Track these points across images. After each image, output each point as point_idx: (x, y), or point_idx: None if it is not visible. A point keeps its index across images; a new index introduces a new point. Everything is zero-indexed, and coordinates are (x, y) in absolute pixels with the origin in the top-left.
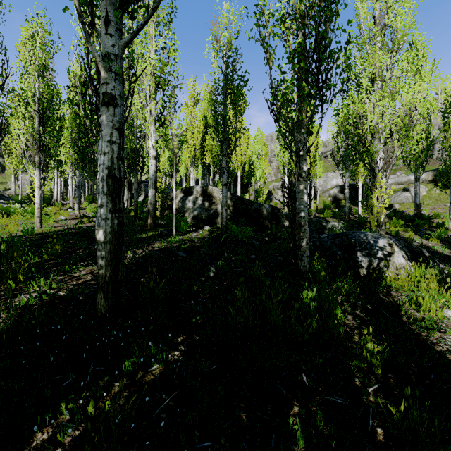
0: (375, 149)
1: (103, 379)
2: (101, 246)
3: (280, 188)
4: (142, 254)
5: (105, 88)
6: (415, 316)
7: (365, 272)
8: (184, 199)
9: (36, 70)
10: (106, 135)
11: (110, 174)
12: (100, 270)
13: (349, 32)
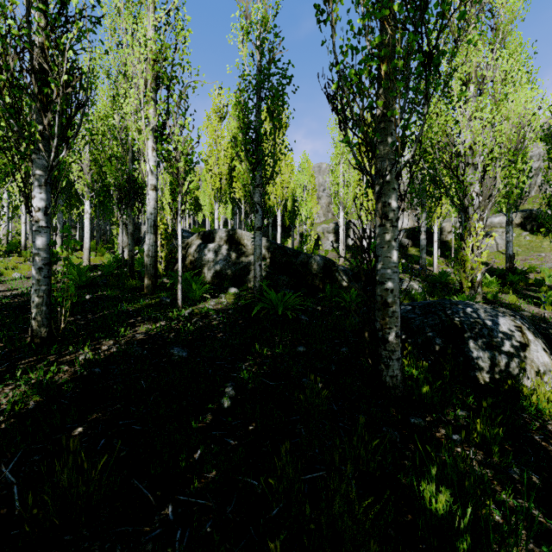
0: (469, 180)
1: None
2: None
3: (330, 231)
4: (111, 350)
5: None
6: None
7: (487, 378)
8: (202, 247)
9: None
10: None
11: None
12: None
13: None
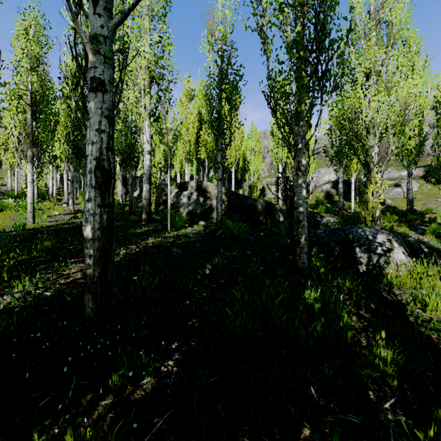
0: (370, 144)
1: (86, 397)
2: (89, 244)
3: (273, 184)
4: (136, 250)
5: (93, 72)
6: (422, 316)
7: (364, 268)
8: (179, 194)
9: (29, 62)
10: (94, 123)
11: (99, 165)
12: (88, 270)
13: (350, 20)
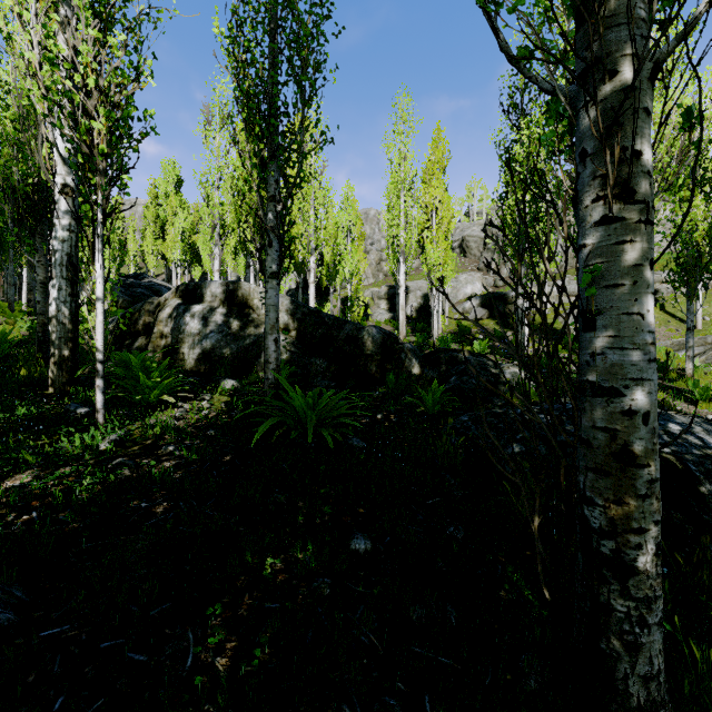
0: None
1: None
2: None
3: (382, 297)
4: None
5: None
6: None
7: None
8: (180, 310)
9: None
10: None
11: None
12: None
13: None
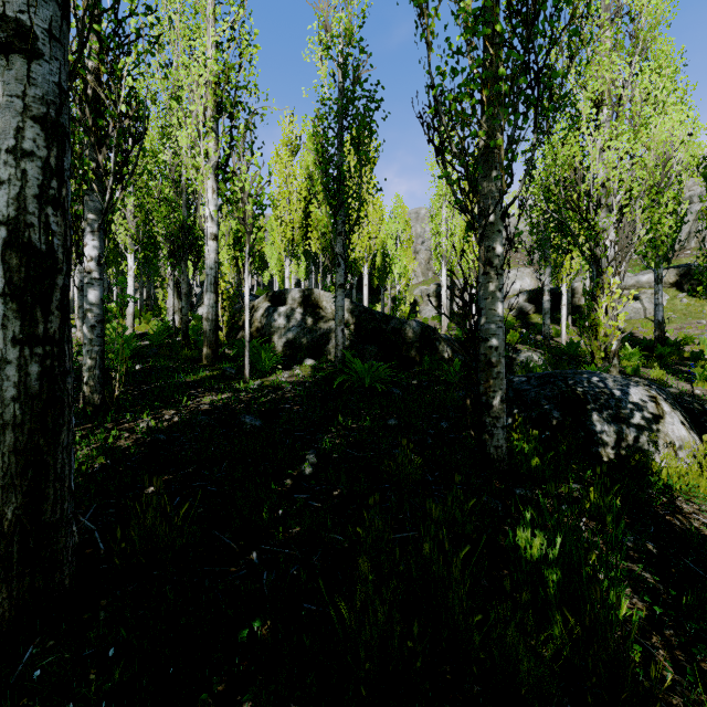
0: (602, 225)
1: None
2: None
3: (431, 295)
4: (173, 419)
5: (0, 5)
6: None
7: (611, 454)
8: (270, 311)
9: None
10: (5, 134)
11: (16, 239)
12: None
13: None
